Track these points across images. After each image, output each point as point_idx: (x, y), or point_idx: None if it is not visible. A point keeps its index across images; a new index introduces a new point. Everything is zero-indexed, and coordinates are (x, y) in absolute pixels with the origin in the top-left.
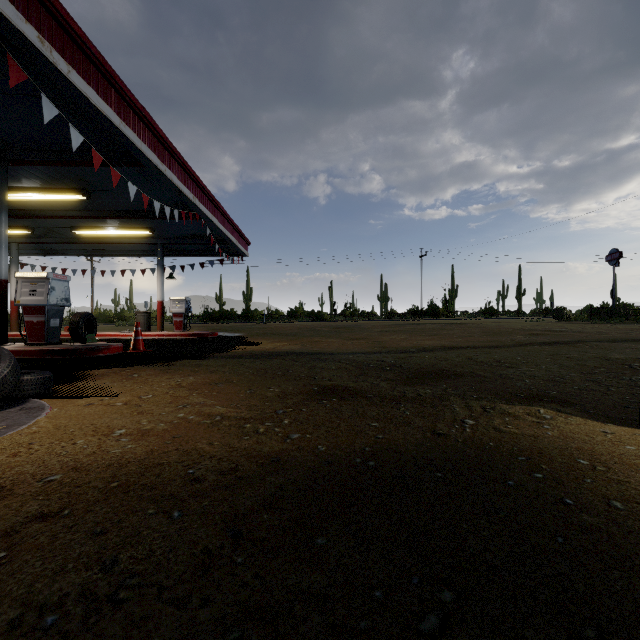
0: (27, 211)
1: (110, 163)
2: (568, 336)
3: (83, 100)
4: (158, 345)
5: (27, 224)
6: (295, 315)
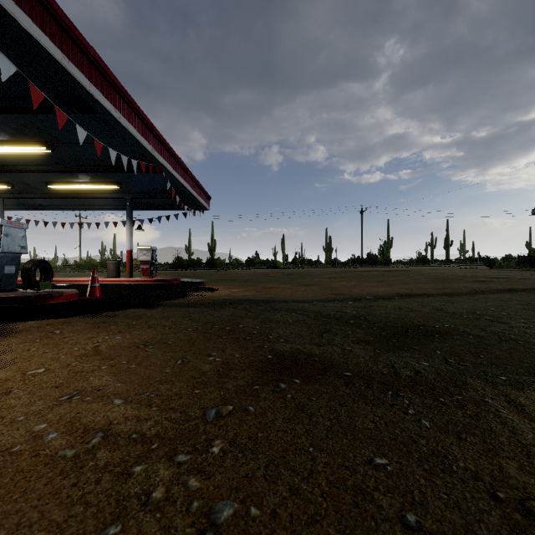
0: (2, 166)
1: (64, 110)
2: (517, 283)
3: (12, 23)
4: (120, 291)
5: (6, 180)
6: (252, 263)
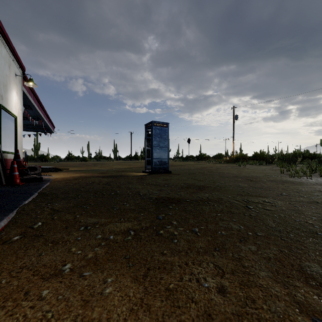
0: None
1: None
2: None
3: (28, 100)
4: None
5: None
6: (70, 158)
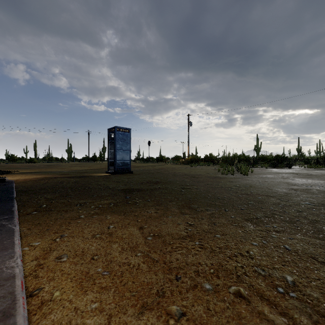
0: None
1: None
2: None
3: None
4: None
5: None
6: (13, 159)
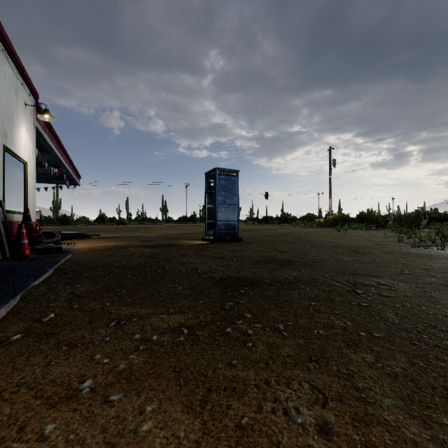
0: None
1: None
2: None
3: (44, 140)
4: None
5: None
6: (103, 220)
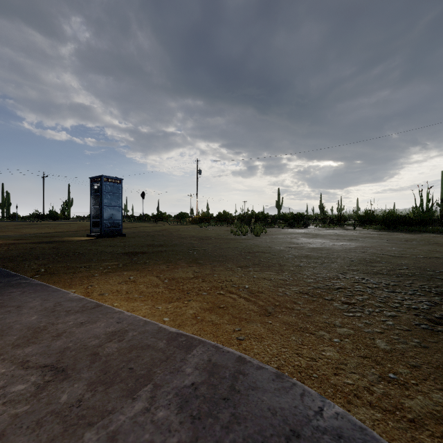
0: None
1: None
2: None
3: None
4: None
5: None
6: None
